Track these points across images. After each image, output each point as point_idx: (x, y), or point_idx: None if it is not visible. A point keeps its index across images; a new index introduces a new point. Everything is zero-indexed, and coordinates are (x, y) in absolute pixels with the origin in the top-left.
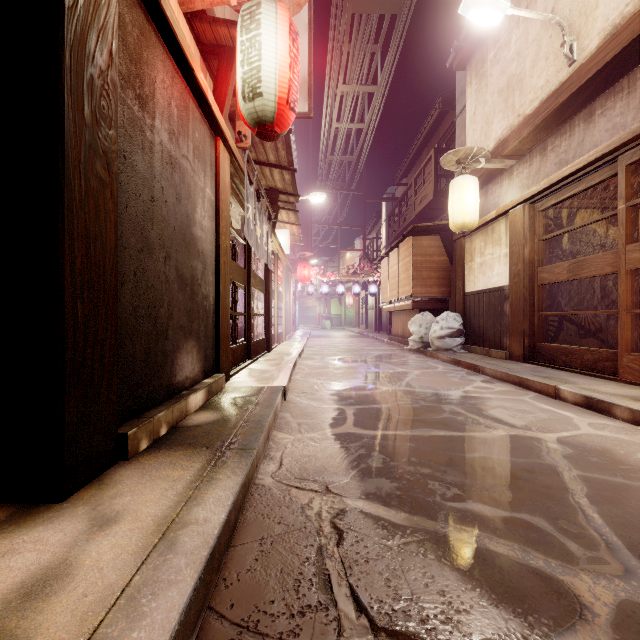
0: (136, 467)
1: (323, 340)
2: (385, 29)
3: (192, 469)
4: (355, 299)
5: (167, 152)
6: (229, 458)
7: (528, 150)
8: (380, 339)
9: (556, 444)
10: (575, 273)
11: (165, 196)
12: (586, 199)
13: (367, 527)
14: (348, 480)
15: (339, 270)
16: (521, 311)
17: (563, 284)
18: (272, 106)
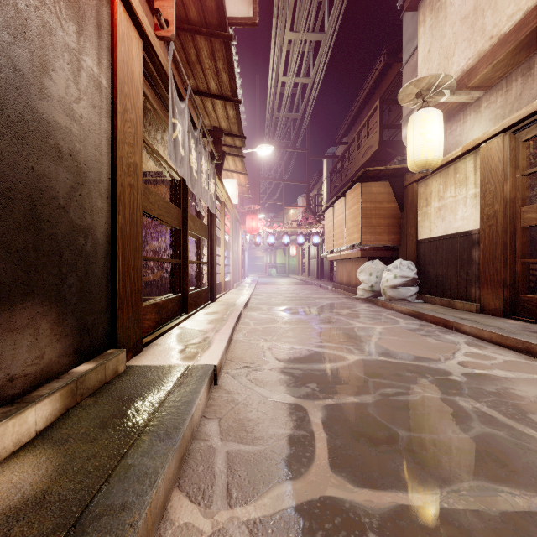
0: None
1: (270, 287)
2: None
3: None
4: (298, 250)
5: None
6: None
7: (498, 79)
8: (324, 286)
9: None
10: None
11: None
12: None
13: None
14: None
15: (284, 224)
16: (499, 258)
17: None
18: None
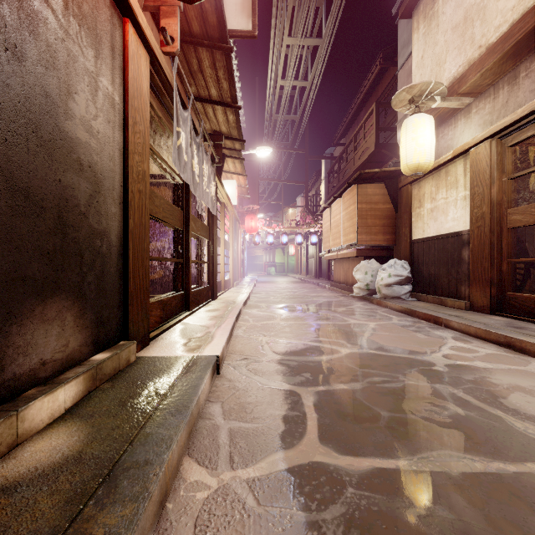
0: None
1: (269, 286)
2: None
3: None
4: (296, 249)
5: None
6: None
7: (487, 86)
8: (321, 285)
9: None
10: None
11: None
12: None
13: None
14: None
15: (282, 224)
16: (486, 257)
17: (531, 228)
18: None
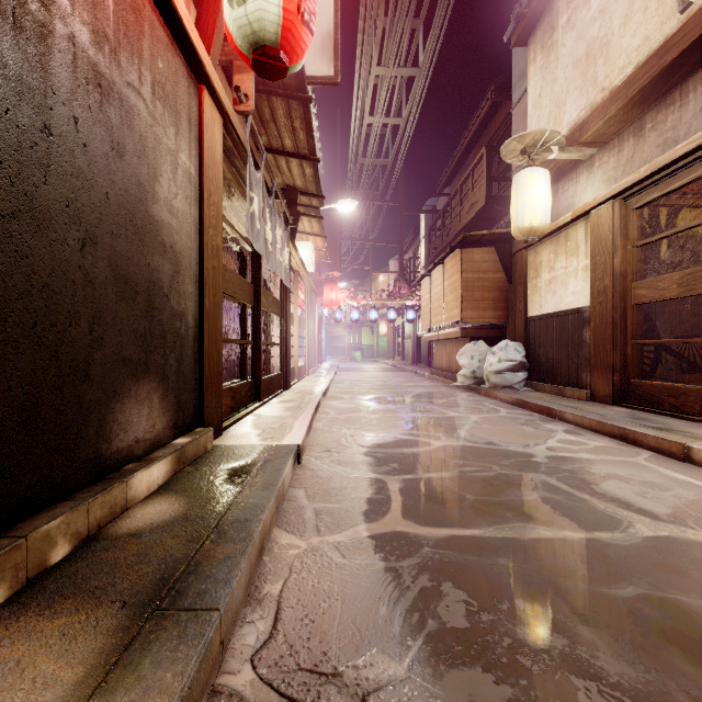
0: None
1: (353, 374)
2: None
3: (50, 695)
4: (389, 327)
5: (89, 62)
6: (153, 645)
7: (613, 135)
8: (420, 373)
9: None
10: (691, 287)
11: (83, 135)
12: (692, 195)
13: None
14: (407, 675)
15: (371, 294)
16: (609, 339)
17: (662, 304)
18: (274, 13)
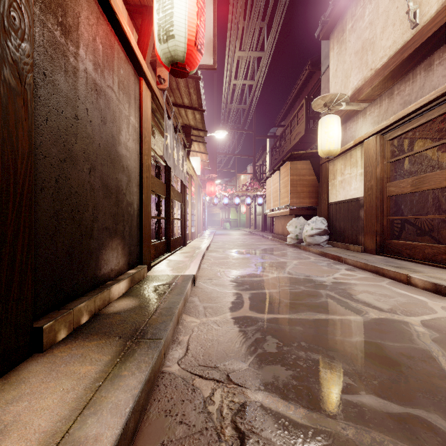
0: (47, 361)
1: (224, 237)
2: (270, 10)
3: (100, 363)
4: (247, 208)
5: (92, 80)
6: (137, 349)
7: (377, 96)
8: (265, 236)
9: (422, 327)
10: (417, 187)
11: (90, 117)
12: (422, 132)
13: (268, 428)
14: (247, 367)
15: (236, 187)
16: (373, 216)
17: (405, 196)
18: (182, 47)
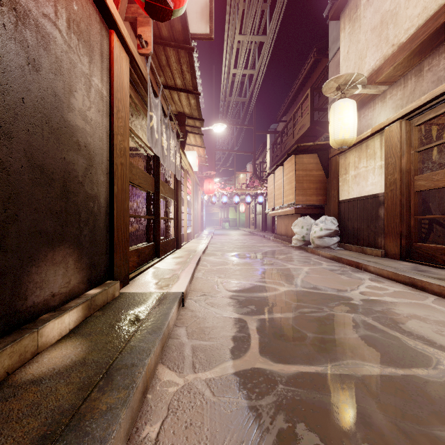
0: None
1: (223, 238)
2: None
3: None
4: (246, 207)
5: None
6: None
7: (399, 77)
8: (267, 237)
9: None
10: None
11: None
12: None
13: None
14: None
15: (235, 186)
16: (398, 215)
17: (433, 191)
18: None
